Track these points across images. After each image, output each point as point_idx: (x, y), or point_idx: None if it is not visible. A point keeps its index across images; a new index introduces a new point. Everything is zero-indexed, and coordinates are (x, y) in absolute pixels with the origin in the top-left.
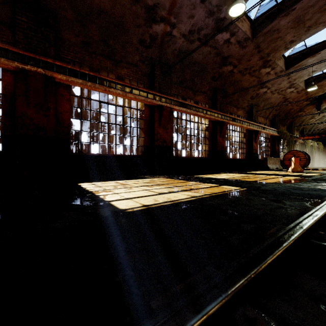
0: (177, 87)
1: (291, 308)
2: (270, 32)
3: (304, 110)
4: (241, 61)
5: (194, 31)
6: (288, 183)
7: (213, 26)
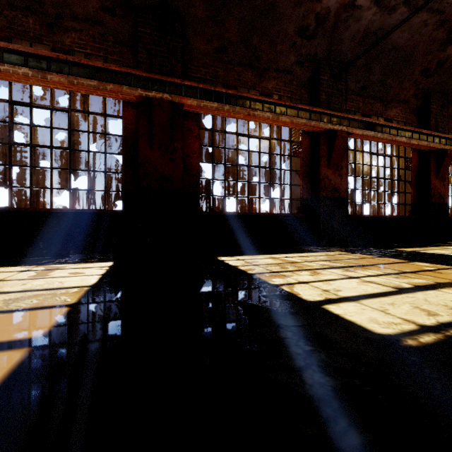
0: (355, 98)
1: None
2: None
3: None
4: None
5: None
6: None
7: None
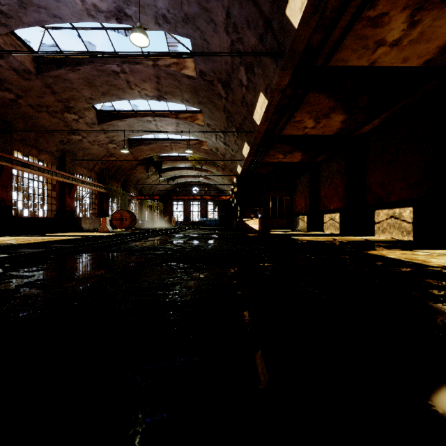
0: None
1: None
2: (60, 78)
3: (137, 169)
4: (28, 94)
5: None
6: None
7: None
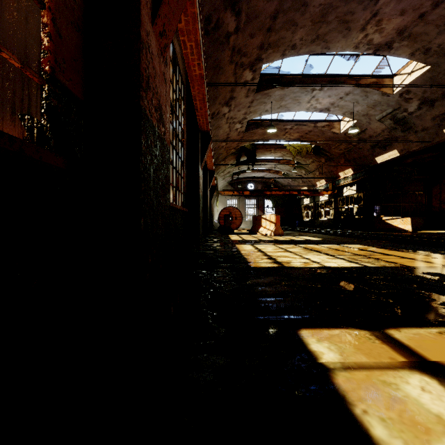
0: None
1: None
2: (300, 2)
3: (226, 159)
4: (246, 27)
5: None
6: None
7: None
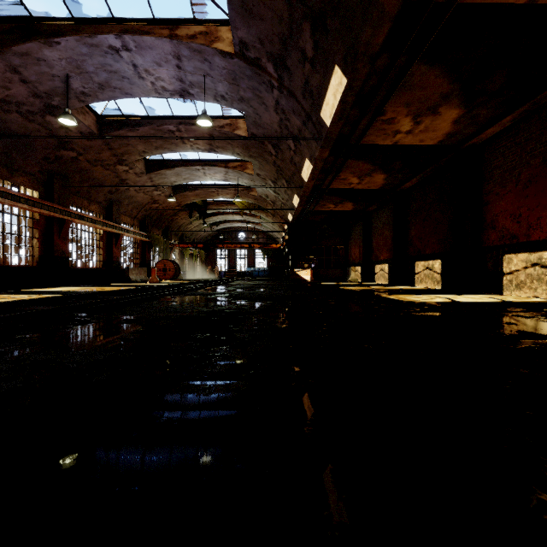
0: None
1: None
2: (119, 137)
3: (179, 215)
4: (88, 151)
5: (11, 102)
6: None
7: (42, 107)
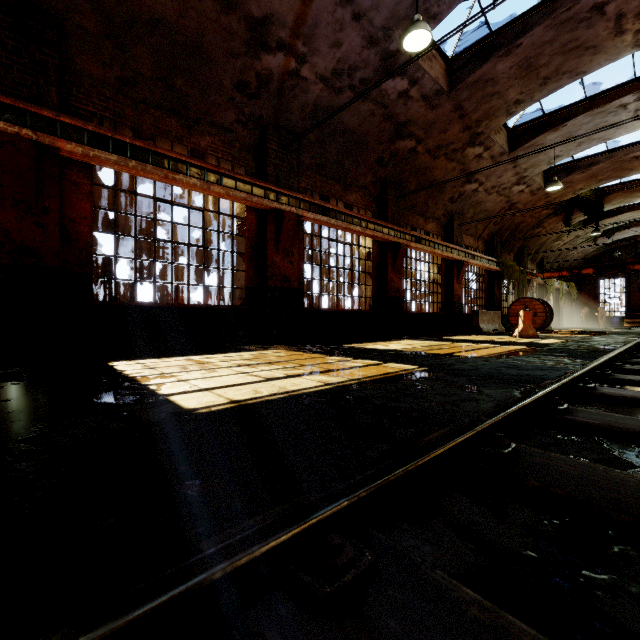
0: (312, 175)
1: (418, 542)
2: (479, 83)
3: (544, 225)
4: (430, 133)
5: (343, 71)
6: (503, 357)
7: (377, 65)
